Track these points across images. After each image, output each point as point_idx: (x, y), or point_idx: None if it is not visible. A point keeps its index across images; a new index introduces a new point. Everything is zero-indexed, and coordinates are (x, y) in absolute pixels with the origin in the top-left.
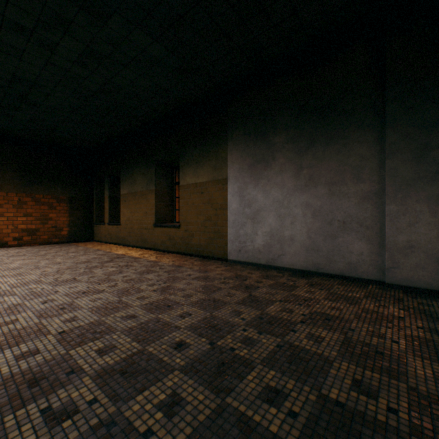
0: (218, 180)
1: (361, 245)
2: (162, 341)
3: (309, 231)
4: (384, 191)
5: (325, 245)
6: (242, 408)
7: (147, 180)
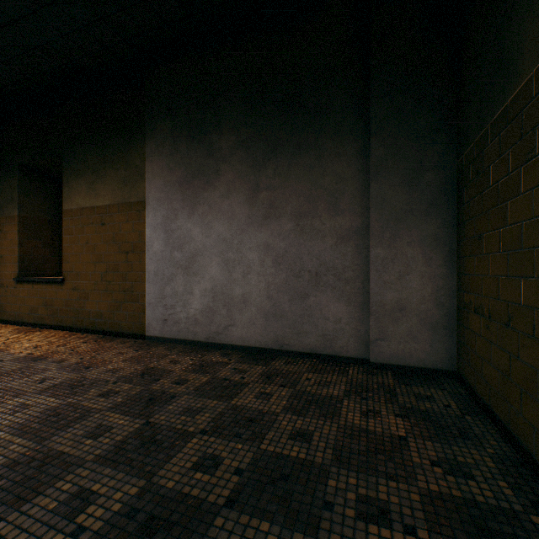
0: (130, 204)
1: (340, 308)
2: None
3: (269, 287)
4: (368, 229)
5: (292, 309)
6: None
7: (4, 199)
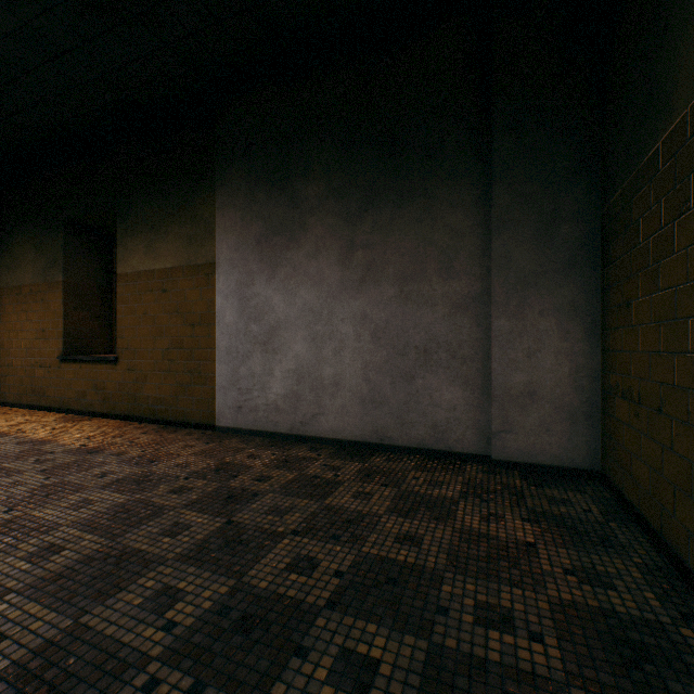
0: (197, 266)
1: (454, 393)
2: None
3: (366, 367)
4: (490, 295)
5: (394, 394)
6: None
7: (46, 261)
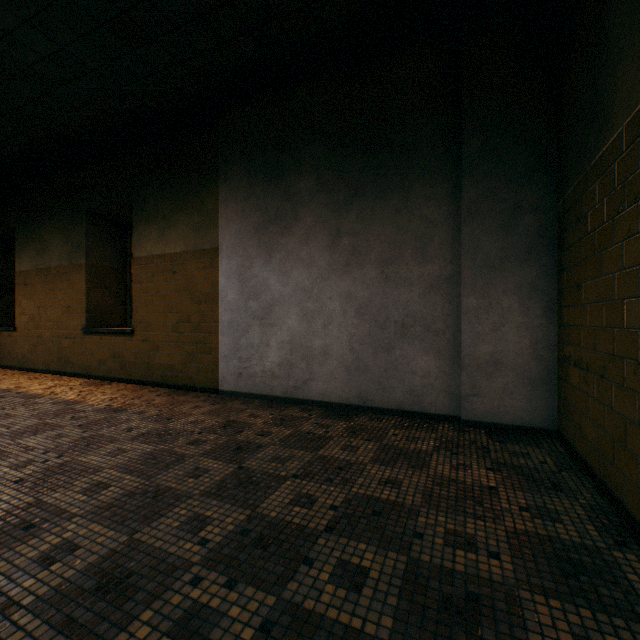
0: (203, 251)
1: (428, 361)
2: None
3: (351, 339)
4: (460, 276)
5: (376, 362)
6: None
7: (71, 247)
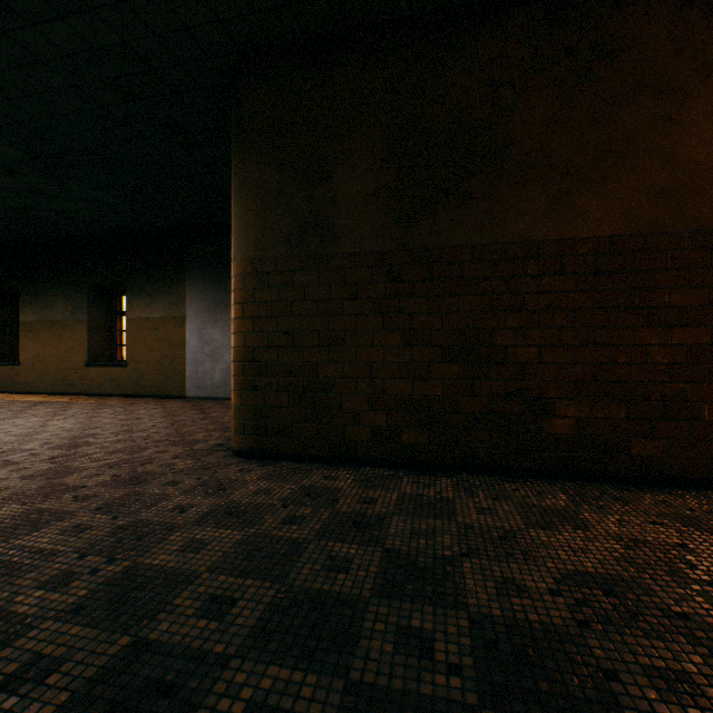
0: (176, 318)
1: None
2: (142, 426)
3: None
4: None
5: None
6: (188, 430)
7: (75, 307)
